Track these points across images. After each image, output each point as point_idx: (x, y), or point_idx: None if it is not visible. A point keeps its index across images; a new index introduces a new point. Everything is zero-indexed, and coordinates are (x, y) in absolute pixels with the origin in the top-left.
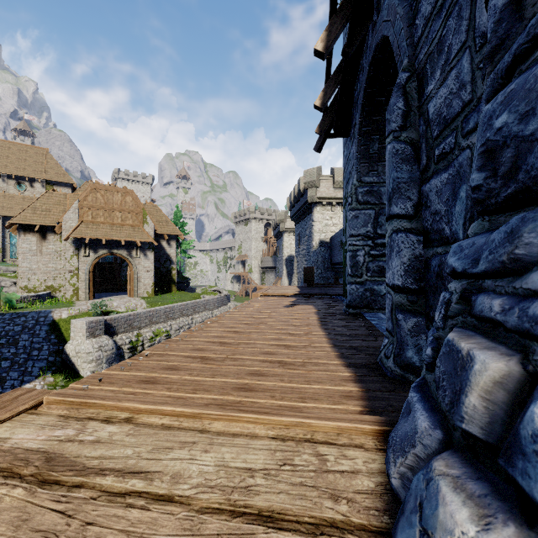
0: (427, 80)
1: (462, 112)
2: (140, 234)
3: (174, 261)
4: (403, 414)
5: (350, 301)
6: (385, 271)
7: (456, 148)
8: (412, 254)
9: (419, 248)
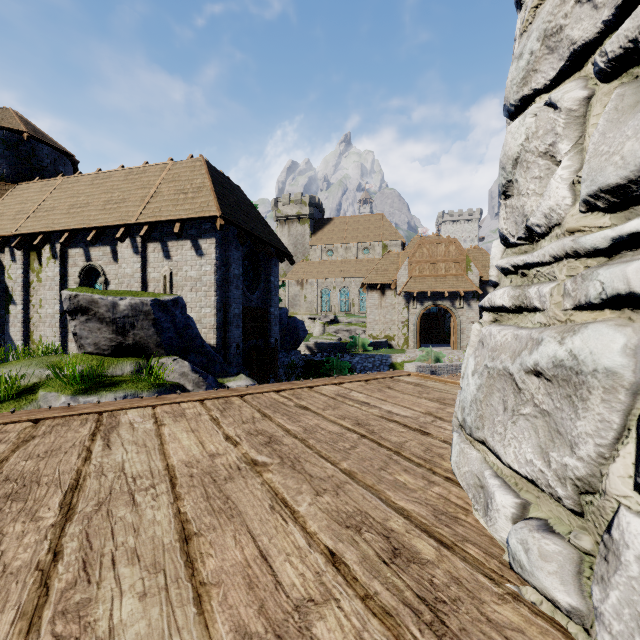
0: None
1: None
2: (463, 283)
3: None
4: None
5: None
6: None
7: None
8: None
9: None
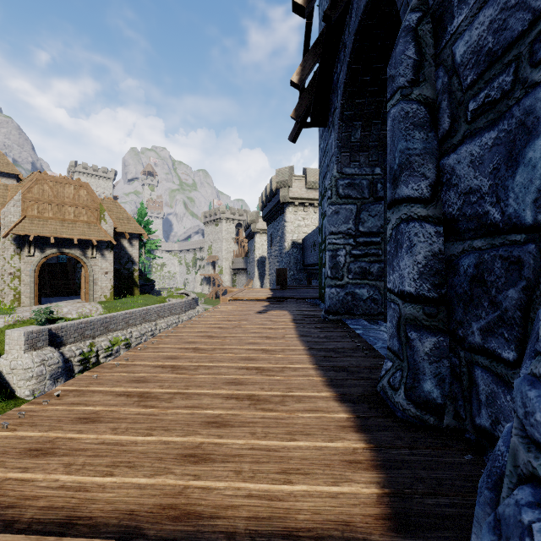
0: (452, 12)
1: (533, 27)
2: (97, 231)
3: (136, 261)
4: None
5: (329, 306)
6: (368, 273)
7: (515, 88)
8: (429, 250)
9: (439, 242)
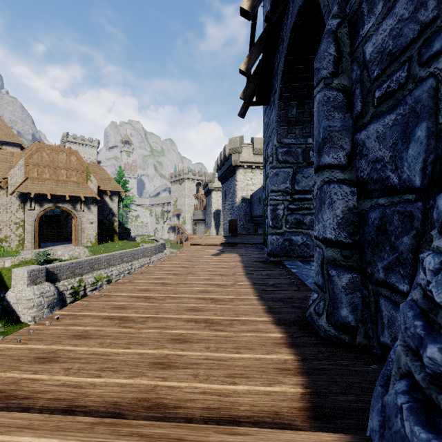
0: (363, 20)
1: (420, 36)
2: (84, 189)
3: (116, 214)
4: (381, 436)
5: (271, 250)
6: (302, 223)
7: (408, 82)
8: (345, 206)
9: (353, 200)
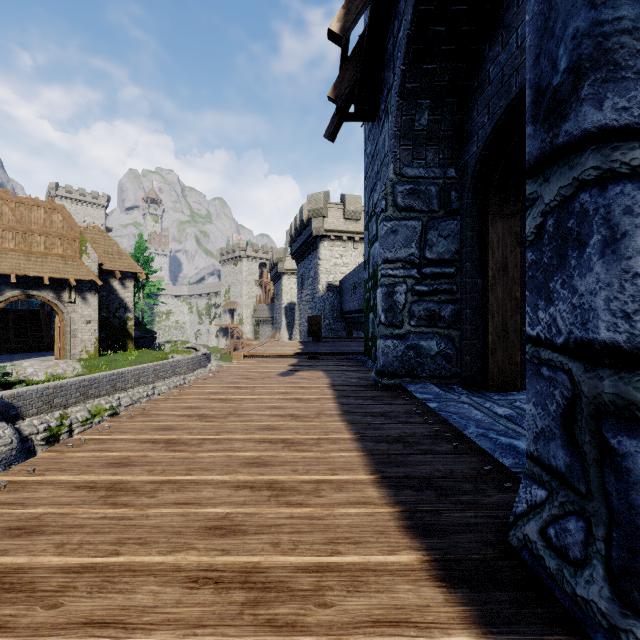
0: None
1: None
2: (76, 268)
3: (131, 307)
4: None
5: (383, 365)
6: (437, 318)
7: None
8: None
9: None
